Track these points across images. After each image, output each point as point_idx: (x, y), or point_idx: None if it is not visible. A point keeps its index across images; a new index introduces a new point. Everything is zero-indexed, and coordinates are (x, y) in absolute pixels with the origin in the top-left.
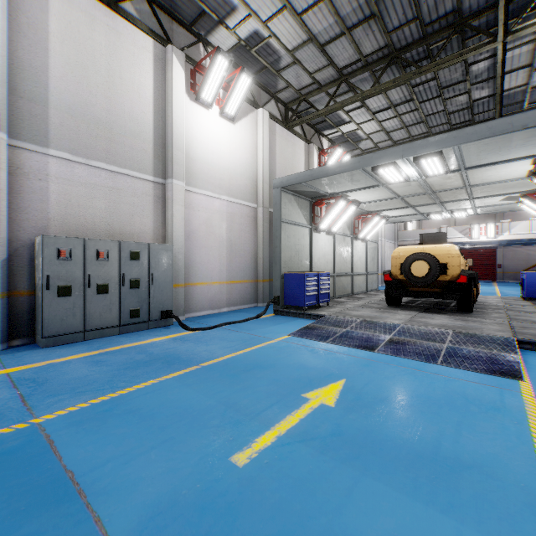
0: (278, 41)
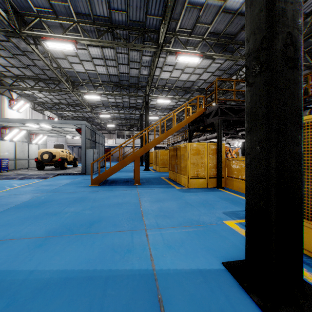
0: None
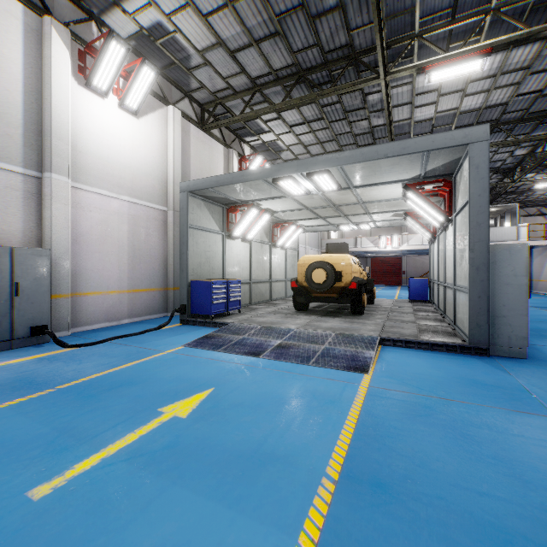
0: (185, 38)
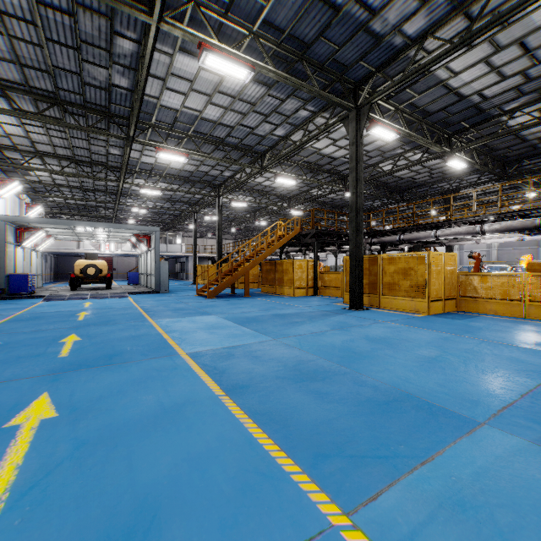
0: (4, 129)
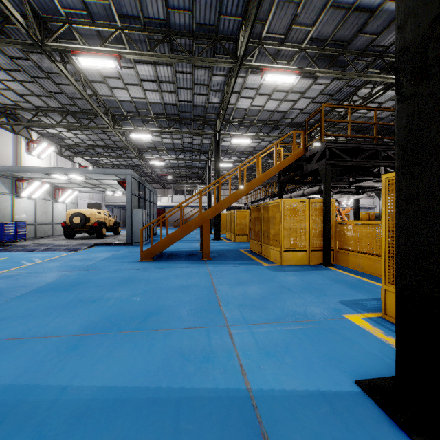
0: None
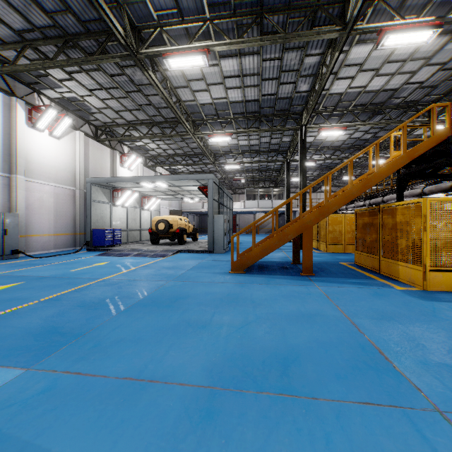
0: (89, 104)
